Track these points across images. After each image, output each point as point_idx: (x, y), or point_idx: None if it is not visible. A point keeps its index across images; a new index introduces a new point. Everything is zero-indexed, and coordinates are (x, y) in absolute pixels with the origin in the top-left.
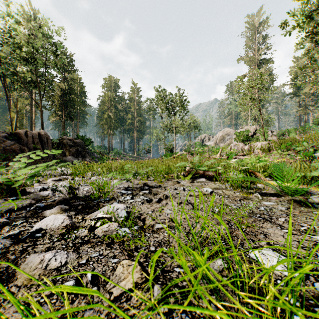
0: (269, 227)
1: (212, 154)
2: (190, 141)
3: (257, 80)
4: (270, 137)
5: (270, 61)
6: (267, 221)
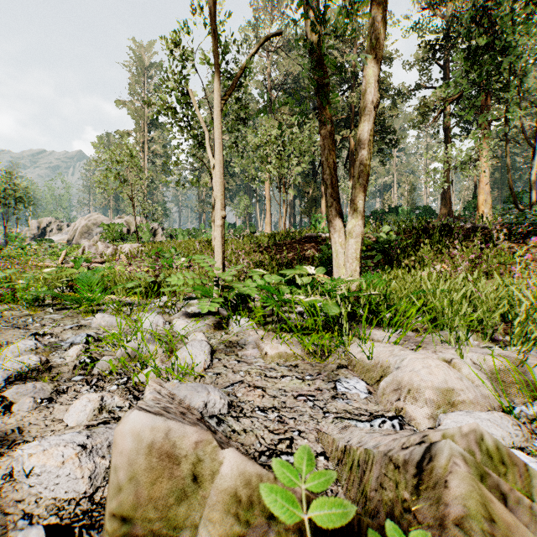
0: (13, 331)
1: (46, 259)
2: (7, 229)
3: (124, 156)
4: (161, 237)
5: (165, 128)
6: (16, 328)
